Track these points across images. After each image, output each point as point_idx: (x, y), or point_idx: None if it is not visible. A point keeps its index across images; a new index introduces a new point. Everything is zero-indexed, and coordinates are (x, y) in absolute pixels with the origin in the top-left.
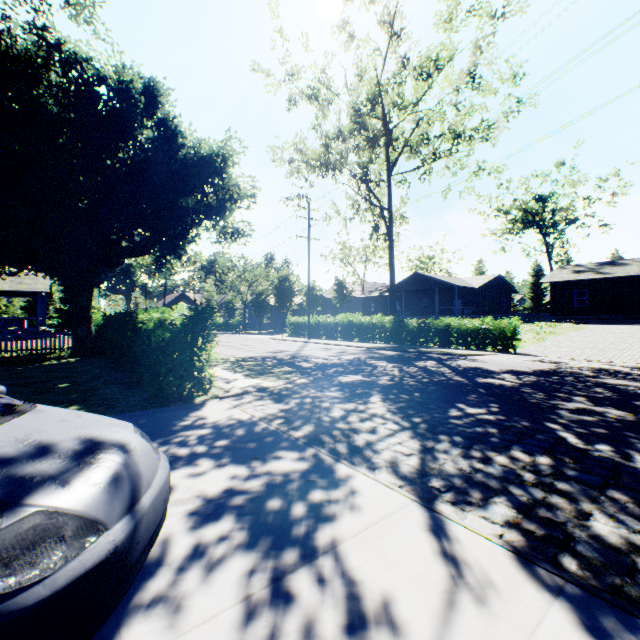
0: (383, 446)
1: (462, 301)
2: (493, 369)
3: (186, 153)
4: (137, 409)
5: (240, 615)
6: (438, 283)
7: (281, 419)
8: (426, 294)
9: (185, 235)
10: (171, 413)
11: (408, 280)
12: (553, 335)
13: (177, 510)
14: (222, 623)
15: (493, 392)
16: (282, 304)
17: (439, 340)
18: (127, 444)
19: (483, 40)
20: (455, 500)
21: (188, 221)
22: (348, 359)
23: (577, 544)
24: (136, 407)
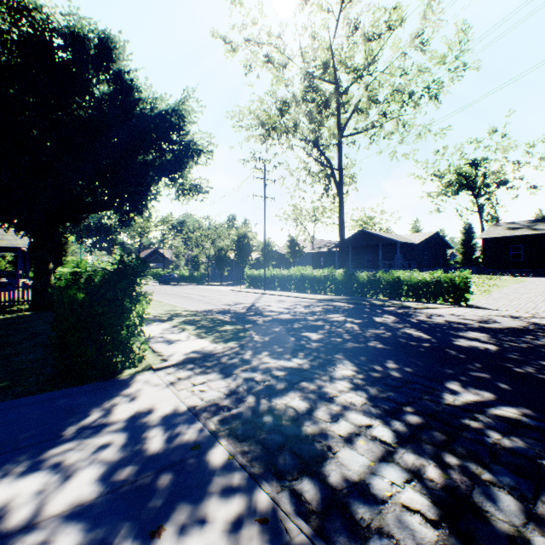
0: (383, 490)
1: (403, 256)
2: (458, 326)
3: (143, 108)
4: (40, 390)
5: None
6: (382, 239)
7: (222, 413)
8: (370, 249)
9: (146, 192)
10: (79, 398)
11: (354, 237)
12: (496, 287)
13: None
14: None
15: (481, 360)
16: (241, 258)
17: (389, 292)
18: None
19: (434, 0)
20: None
21: (148, 178)
22: (303, 313)
23: None
24: (42, 386)
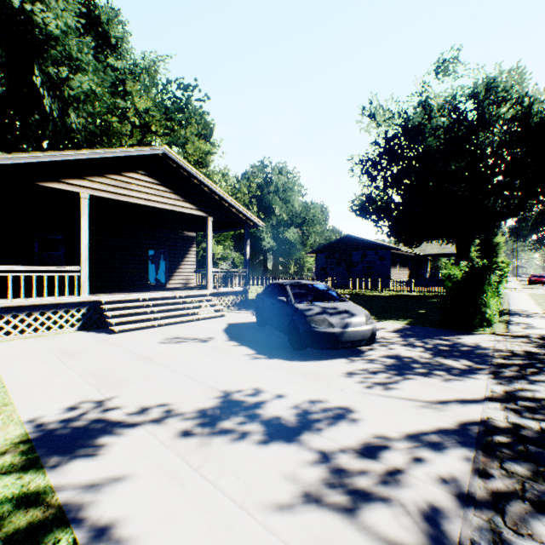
0: None
1: None
2: None
3: (544, 114)
4: (433, 327)
5: (360, 369)
6: None
7: (508, 353)
8: None
9: None
10: (445, 332)
11: None
12: None
13: (383, 352)
14: (355, 367)
15: None
16: None
17: None
18: (355, 315)
19: None
20: (511, 408)
21: None
22: None
23: (533, 446)
24: (434, 326)
